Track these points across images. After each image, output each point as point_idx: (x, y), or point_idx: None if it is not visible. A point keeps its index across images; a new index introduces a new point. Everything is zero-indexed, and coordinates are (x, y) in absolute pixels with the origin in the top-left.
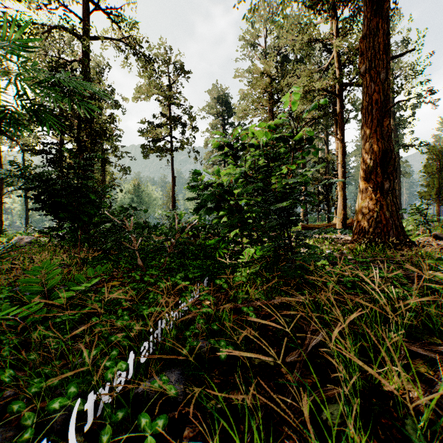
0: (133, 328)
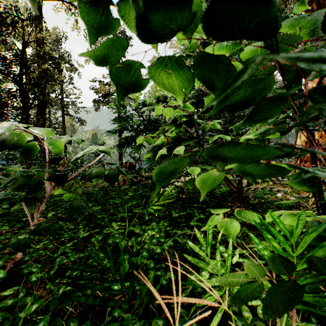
0: None
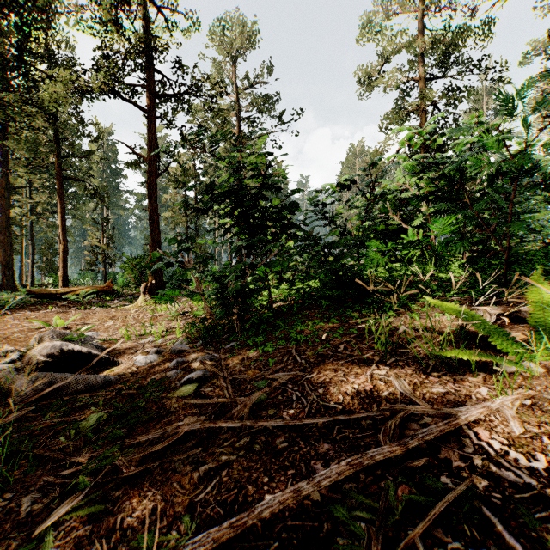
0: None
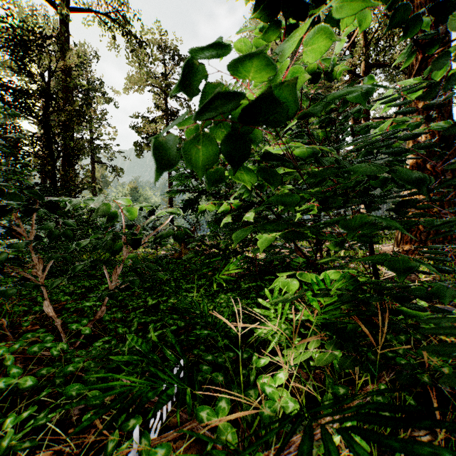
0: None
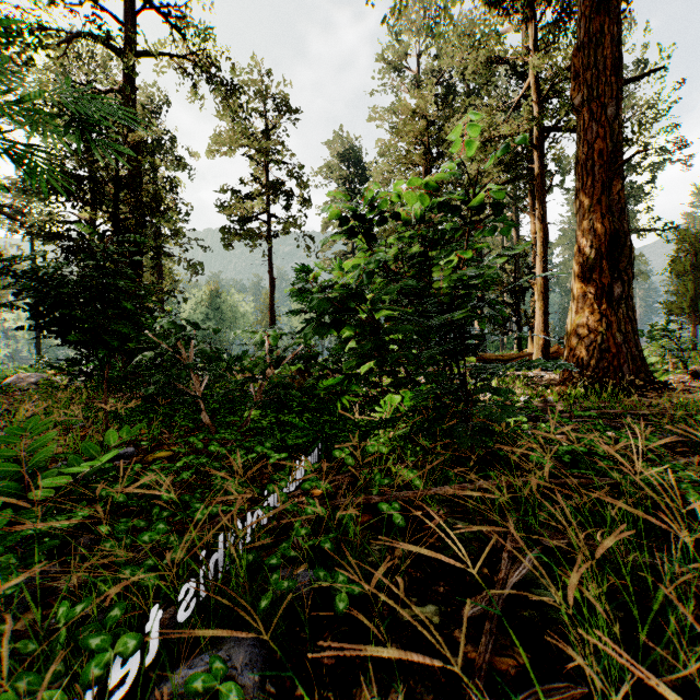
0: (171, 548)
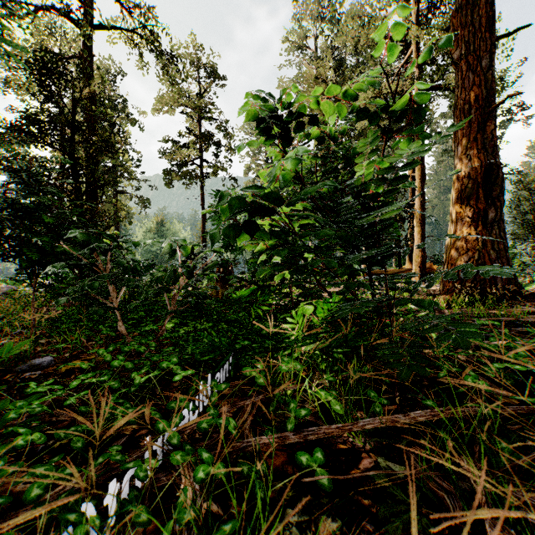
0: None
